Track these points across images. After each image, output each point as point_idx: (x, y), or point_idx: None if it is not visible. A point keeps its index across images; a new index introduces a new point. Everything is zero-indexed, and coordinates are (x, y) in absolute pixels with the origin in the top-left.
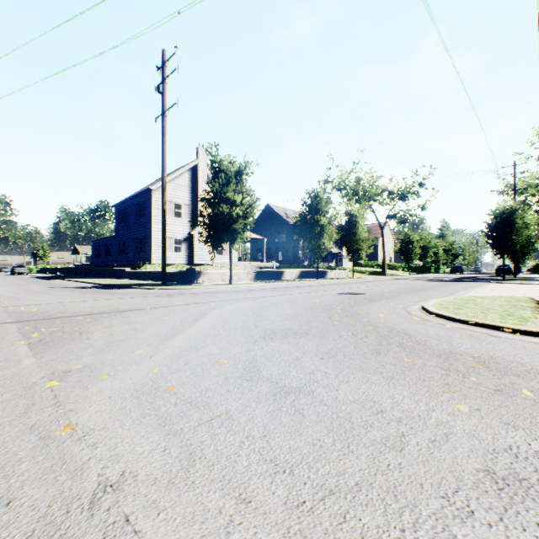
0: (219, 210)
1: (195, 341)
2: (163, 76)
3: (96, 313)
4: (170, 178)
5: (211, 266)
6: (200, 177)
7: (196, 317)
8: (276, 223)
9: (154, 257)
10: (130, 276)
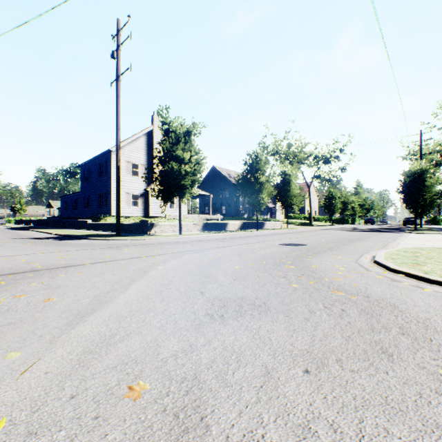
0: (169, 168)
1: (115, 325)
2: (117, 43)
3: (23, 272)
4: (128, 141)
5: (165, 218)
6: (154, 141)
7: (134, 276)
8: (221, 182)
9: (114, 210)
10: (91, 227)
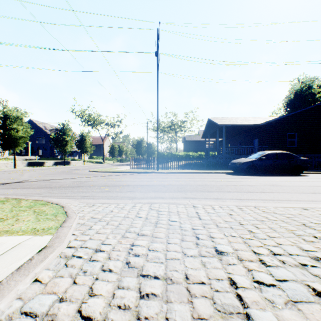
0: (8, 132)
1: (30, 175)
2: None
3: None
4: None
5: None
6: None
7: (21, 174)
8: (38, 132)
9: None
10: None
